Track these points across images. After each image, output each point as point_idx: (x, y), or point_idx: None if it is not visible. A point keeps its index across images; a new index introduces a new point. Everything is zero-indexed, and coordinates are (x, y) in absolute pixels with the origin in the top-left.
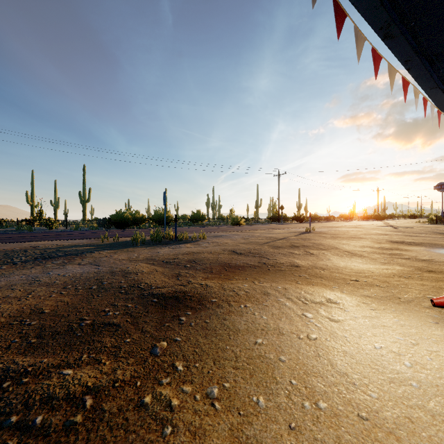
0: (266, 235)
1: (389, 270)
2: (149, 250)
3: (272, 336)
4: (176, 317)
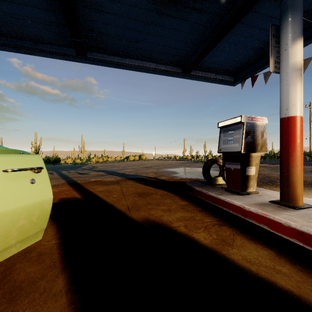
0: None
1: None
2: None
3: None
4: None
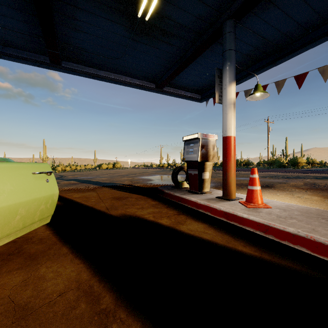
0: None
1: None
2: None
3: None
4: None
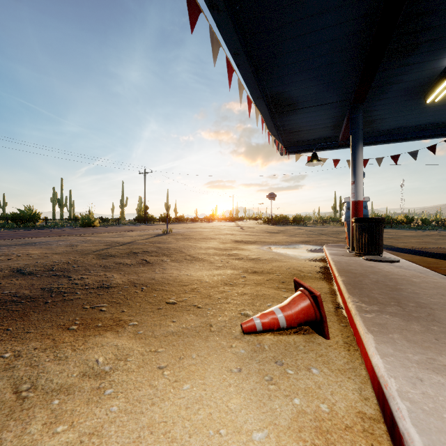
0: (108, 239)
1: (219, 277)
2: None
3: None
4: None
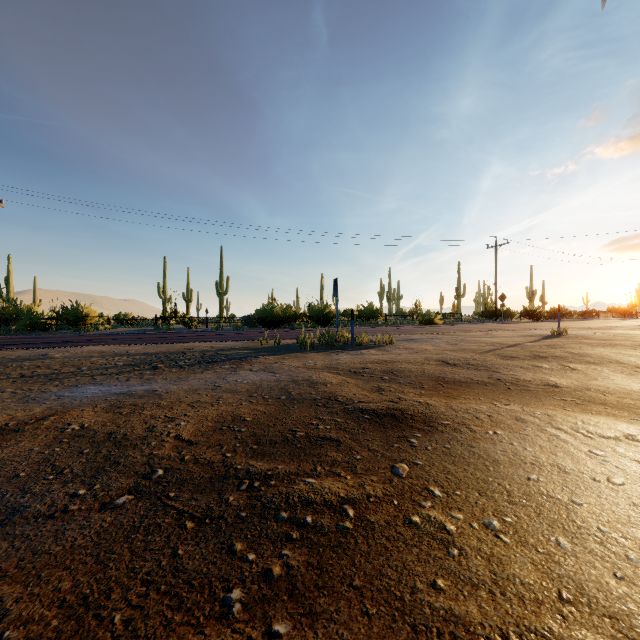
0: (484, 339)
1: None
2: (324, 357)
3: (550, 473)
4: (403, 438)
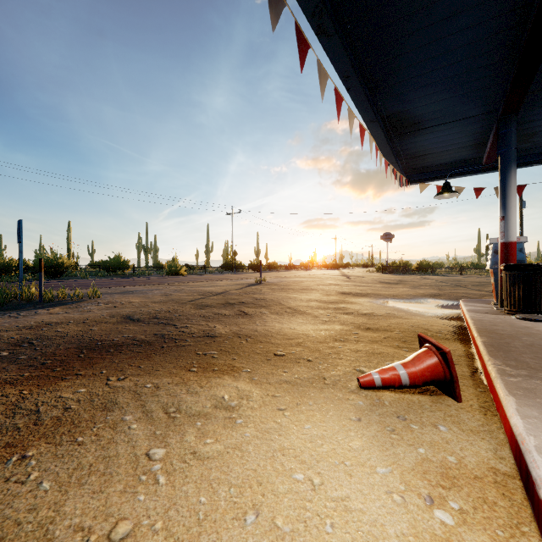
0: (200, 289)
1: (327, 332)
2: None
3: None
4: None
